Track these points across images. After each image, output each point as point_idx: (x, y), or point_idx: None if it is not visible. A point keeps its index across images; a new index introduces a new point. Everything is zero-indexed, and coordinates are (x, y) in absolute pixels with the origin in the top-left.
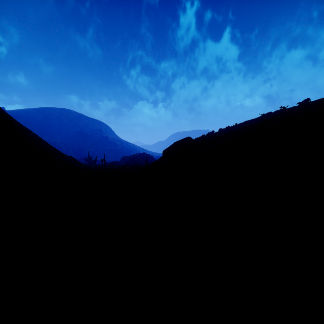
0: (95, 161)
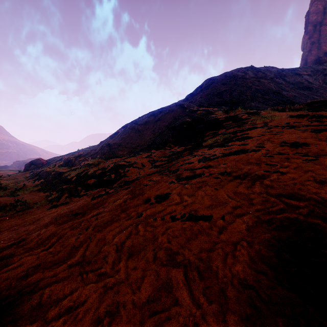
0: None
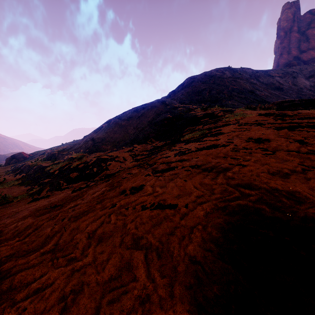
0: None
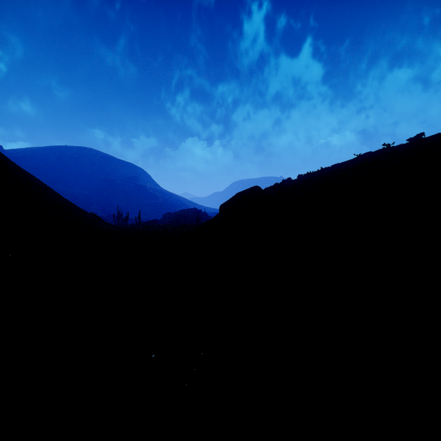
0: (127, 220)
